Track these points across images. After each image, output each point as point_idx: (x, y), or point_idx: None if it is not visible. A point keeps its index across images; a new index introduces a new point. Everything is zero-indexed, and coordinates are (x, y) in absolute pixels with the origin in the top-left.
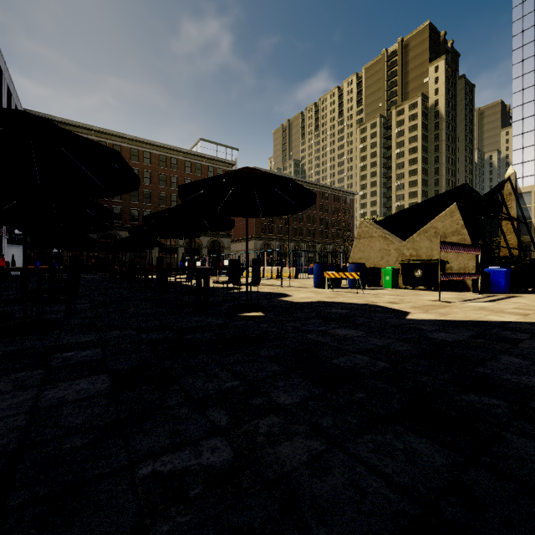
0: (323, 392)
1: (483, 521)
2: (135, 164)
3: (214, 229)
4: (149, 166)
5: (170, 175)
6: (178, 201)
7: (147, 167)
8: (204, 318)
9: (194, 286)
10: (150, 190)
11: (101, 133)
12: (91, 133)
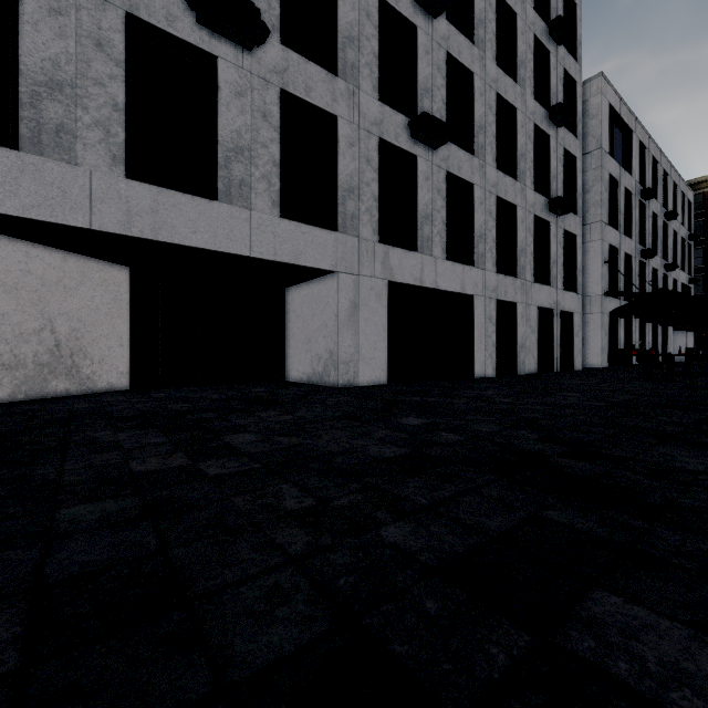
0: None
1: None
2: None
3: None
4: None
5: None
6: None
7: None
8: None
9: None
10: None
11: None
12: None
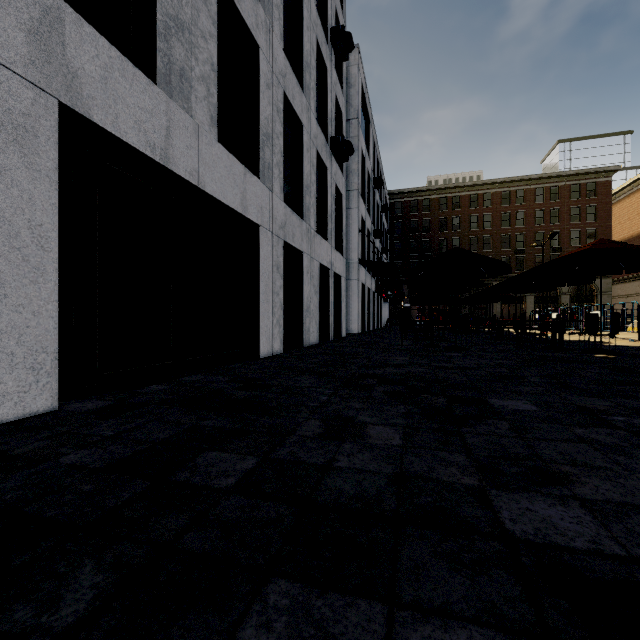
0: (614, 372)
1: (635, 382)
2: (474, 210)
3: (572, 283)
4: (489, 208)
5: (514, 211)
6: (525, 241)
7: (487, 210)
8: (557, 354)
9: (549, 338)
10: (491, 234)
11: (441, 190)
12: (433, 193)
